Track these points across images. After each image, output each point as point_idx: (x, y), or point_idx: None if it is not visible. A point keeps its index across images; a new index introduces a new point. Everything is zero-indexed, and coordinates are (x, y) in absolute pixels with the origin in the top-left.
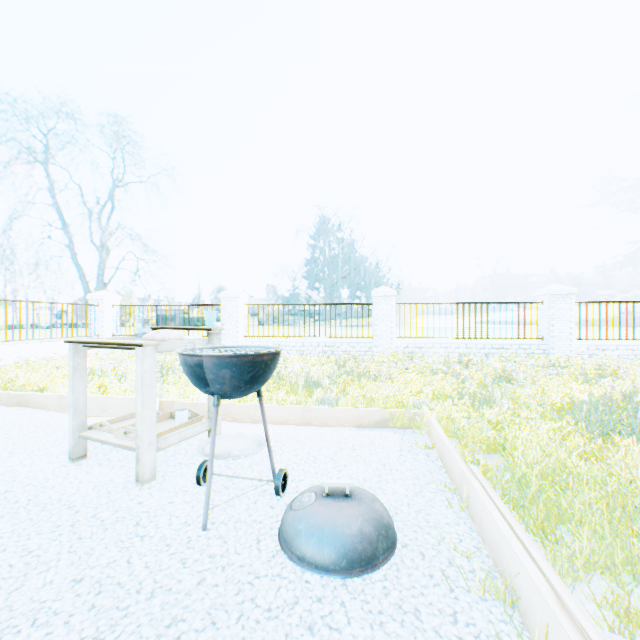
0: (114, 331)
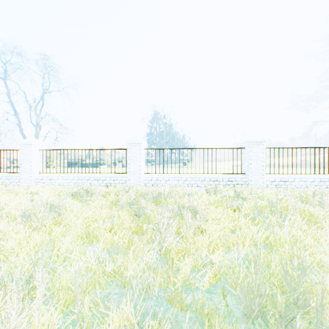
0: None
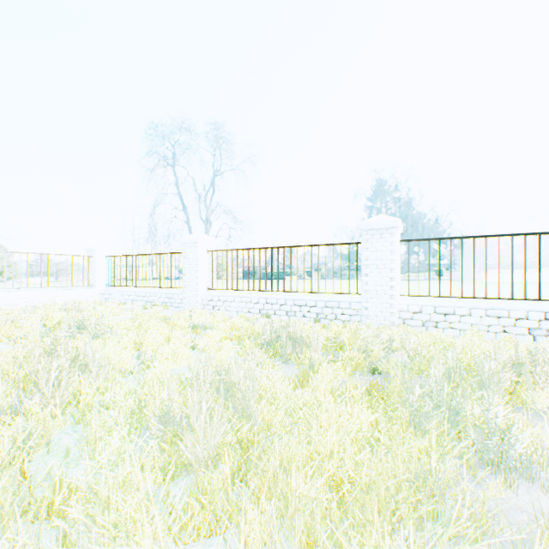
0: (108, 281)
